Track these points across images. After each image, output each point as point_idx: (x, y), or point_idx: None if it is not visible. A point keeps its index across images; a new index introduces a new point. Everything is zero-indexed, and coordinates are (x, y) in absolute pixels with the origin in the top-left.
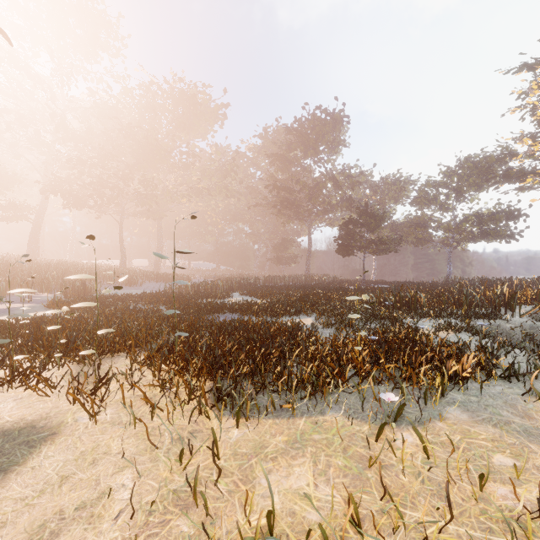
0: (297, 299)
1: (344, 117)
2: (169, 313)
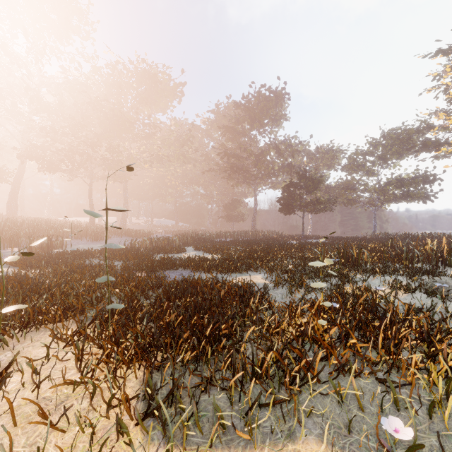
0: (246, 255)
1: (285, 94)
2: (100, 281)
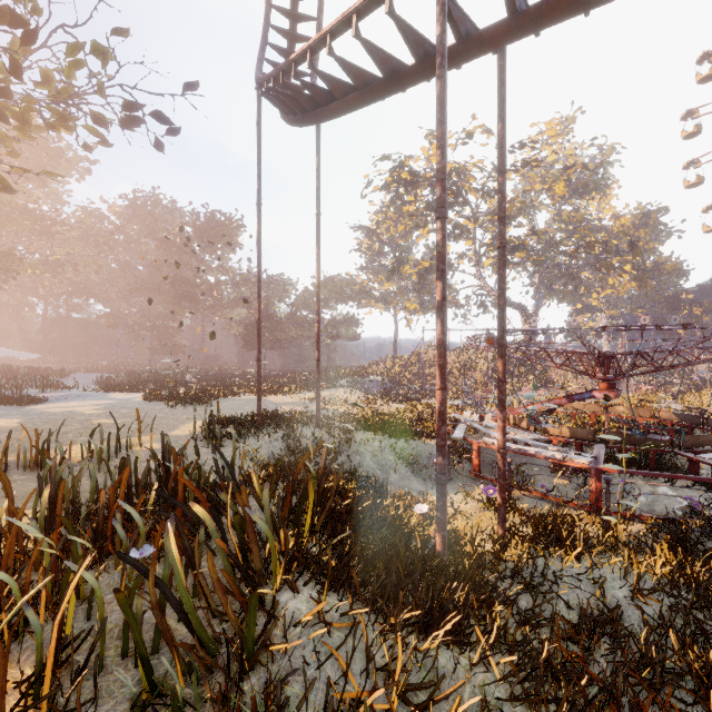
0: (254, 380)
1: (242, 226)
2: None
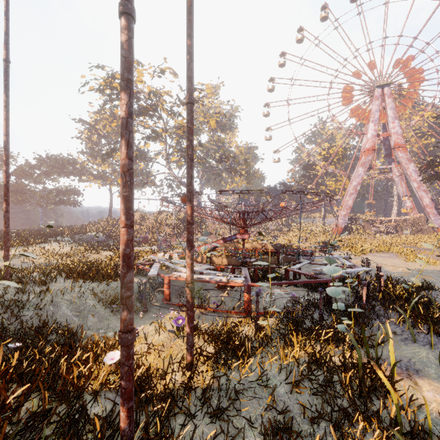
0: None
1: None
2: None
